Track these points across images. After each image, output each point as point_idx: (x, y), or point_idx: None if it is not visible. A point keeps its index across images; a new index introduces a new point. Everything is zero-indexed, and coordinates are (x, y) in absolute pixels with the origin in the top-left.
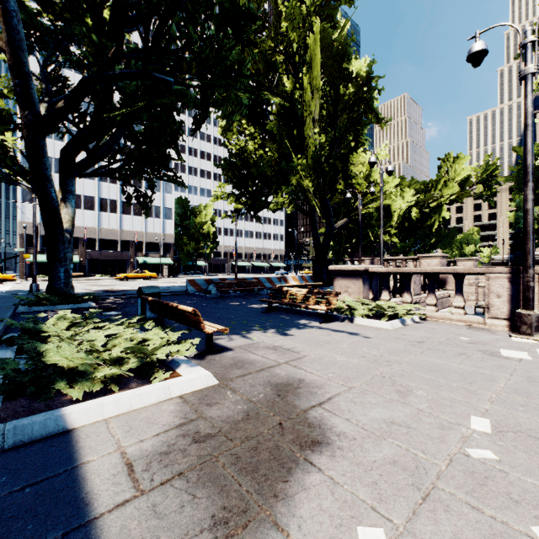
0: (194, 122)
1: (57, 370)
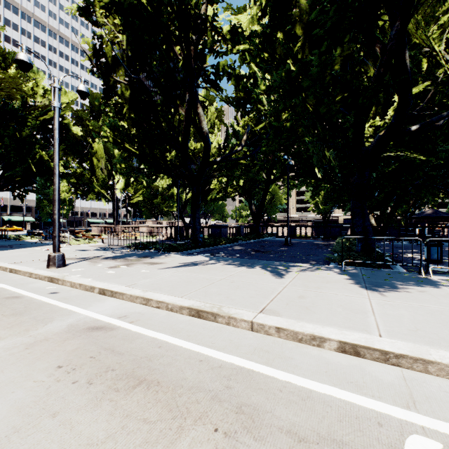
0: (45, 179)
1: (21, 238)
